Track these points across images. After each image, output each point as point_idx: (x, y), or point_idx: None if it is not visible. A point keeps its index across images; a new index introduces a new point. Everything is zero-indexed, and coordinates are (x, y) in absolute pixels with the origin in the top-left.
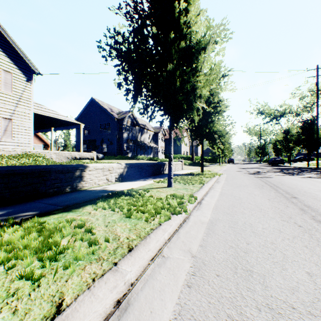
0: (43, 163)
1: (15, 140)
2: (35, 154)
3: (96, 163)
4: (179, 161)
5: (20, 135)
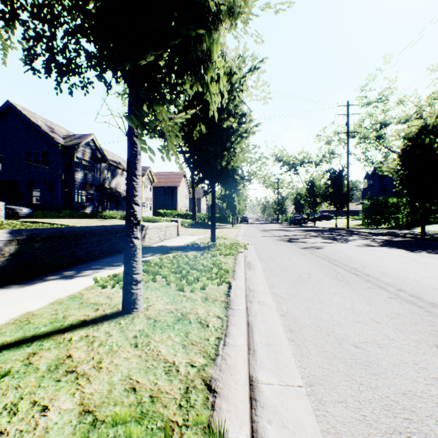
0: None
1: None
2: None
3: None
4: (173, 221)
5: None
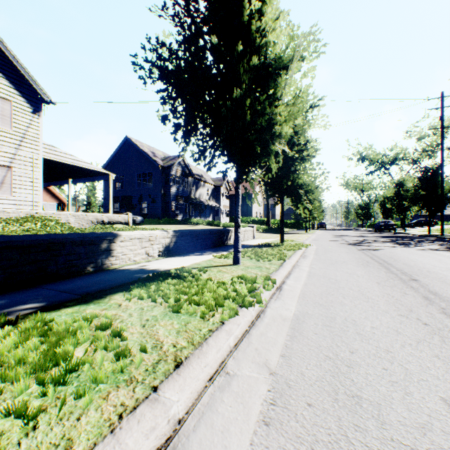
0: (57, 230)
1: (17, 196)
2: (45, 216)
3: (132, 229)
4: (249, 226)
5: (24, 189)
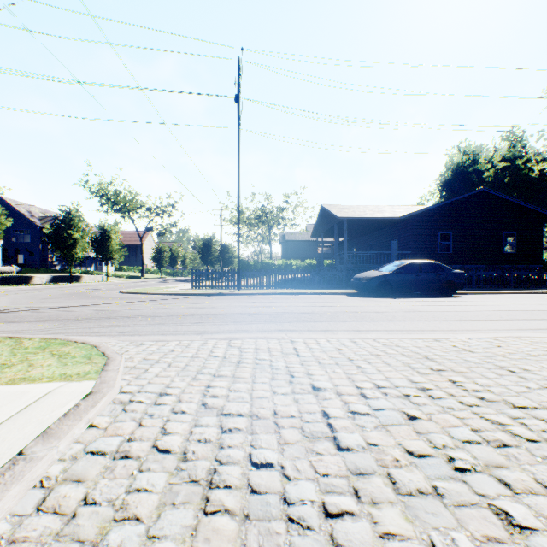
0: None
1: None
2: None
3: None
4: (101, 274)
5: None
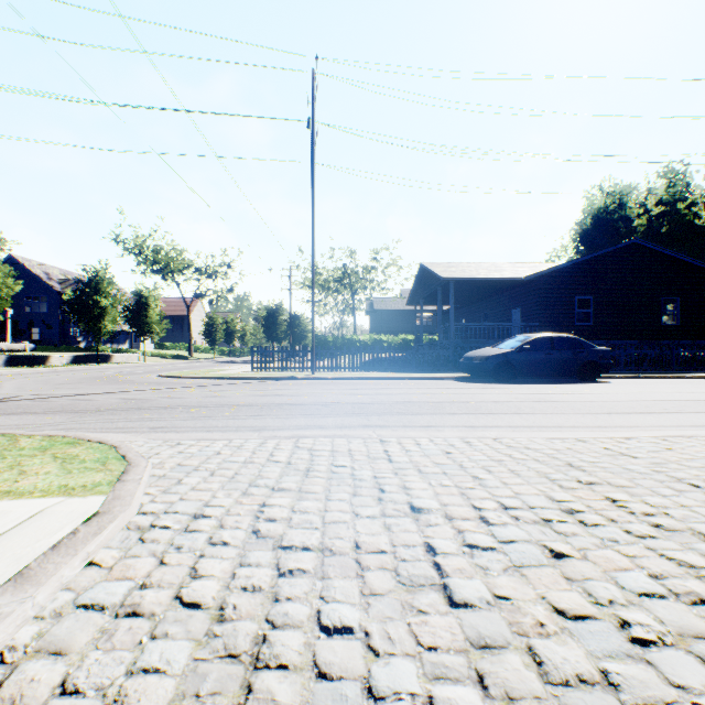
0: None
1: None
2: None
3: None
4: (137, 353)
5: None
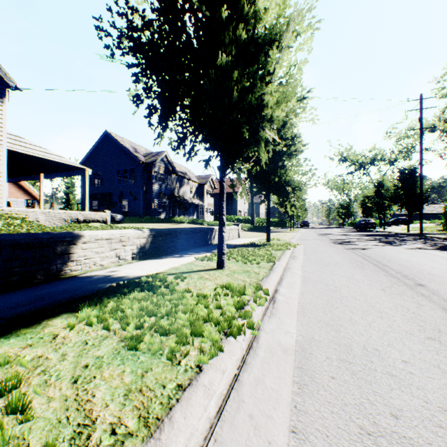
0: (22, 229)
1: None
2: (9, 214)
3: (109, 228)
4: (234, 225)
5: None
